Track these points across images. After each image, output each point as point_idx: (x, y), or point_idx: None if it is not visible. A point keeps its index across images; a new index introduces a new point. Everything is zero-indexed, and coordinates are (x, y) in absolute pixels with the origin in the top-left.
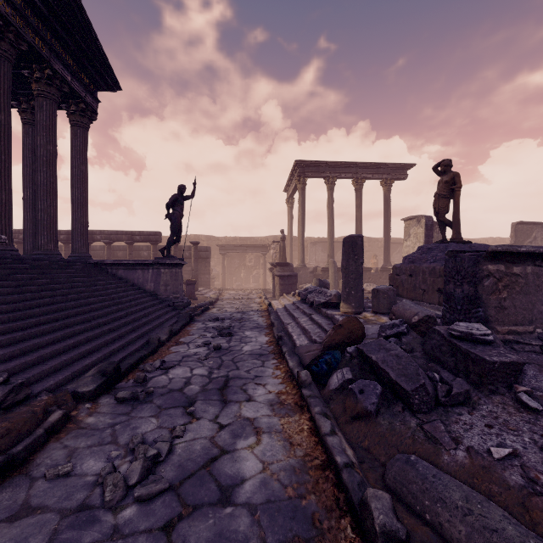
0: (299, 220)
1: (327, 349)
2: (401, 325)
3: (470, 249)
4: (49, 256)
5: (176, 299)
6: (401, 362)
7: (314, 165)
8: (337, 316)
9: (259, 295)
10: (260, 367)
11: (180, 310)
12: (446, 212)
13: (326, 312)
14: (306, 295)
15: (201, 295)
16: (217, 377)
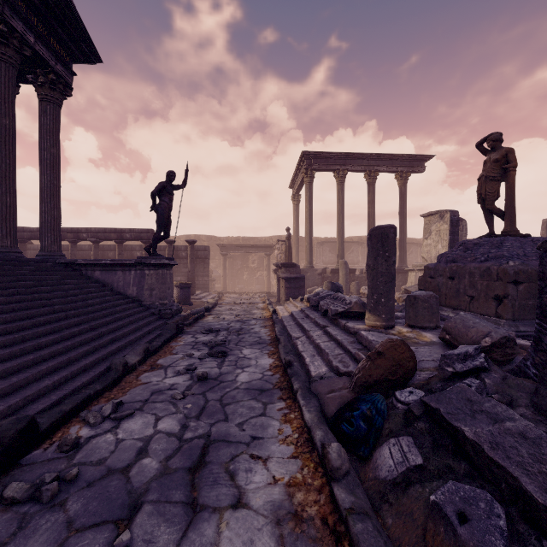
0: (306, 217)
1: (360, 388)
2: (477, 355)
3: (534, 244)
4: (4, 254)
5: (162, 305)
6: (544, 457)
7: (322, 156)
8: (363, 331)
9: (262, 299)
10: (259, 417)
11: (167, 319)
12: (496, 198)
13: (346, 325)
14: (317, 301)
15: (198, 300)
16: (192, 439)
